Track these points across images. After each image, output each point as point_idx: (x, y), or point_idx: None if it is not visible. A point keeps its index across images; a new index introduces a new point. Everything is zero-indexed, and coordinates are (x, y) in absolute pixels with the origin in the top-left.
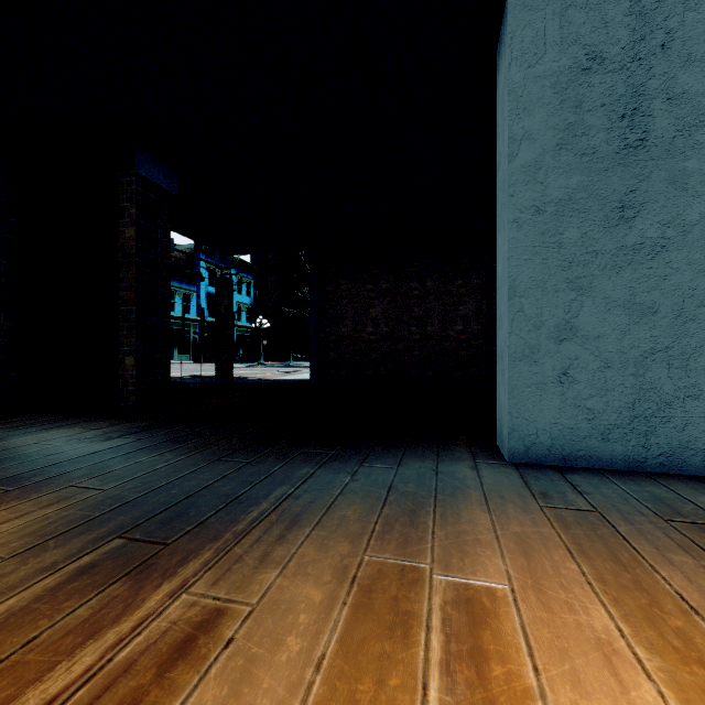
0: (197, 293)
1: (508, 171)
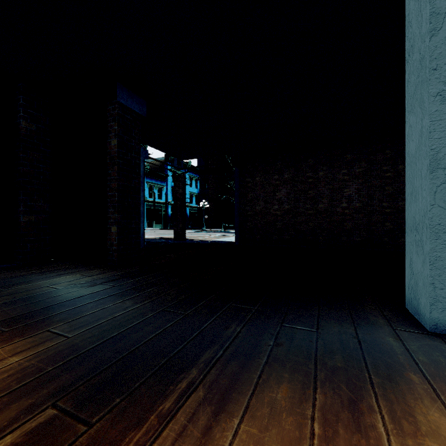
0: (166, 187)
1: (430, 45)
